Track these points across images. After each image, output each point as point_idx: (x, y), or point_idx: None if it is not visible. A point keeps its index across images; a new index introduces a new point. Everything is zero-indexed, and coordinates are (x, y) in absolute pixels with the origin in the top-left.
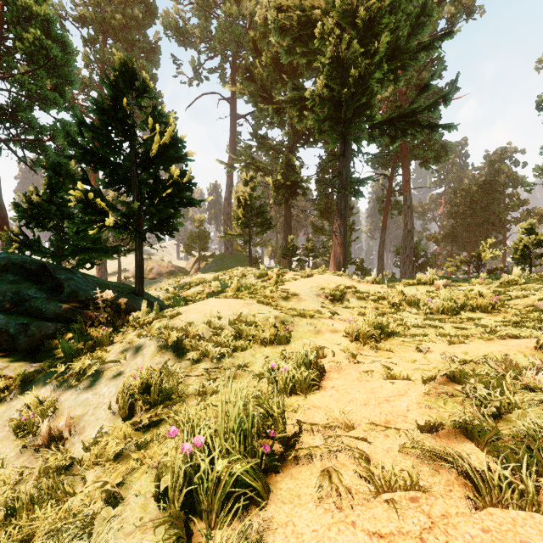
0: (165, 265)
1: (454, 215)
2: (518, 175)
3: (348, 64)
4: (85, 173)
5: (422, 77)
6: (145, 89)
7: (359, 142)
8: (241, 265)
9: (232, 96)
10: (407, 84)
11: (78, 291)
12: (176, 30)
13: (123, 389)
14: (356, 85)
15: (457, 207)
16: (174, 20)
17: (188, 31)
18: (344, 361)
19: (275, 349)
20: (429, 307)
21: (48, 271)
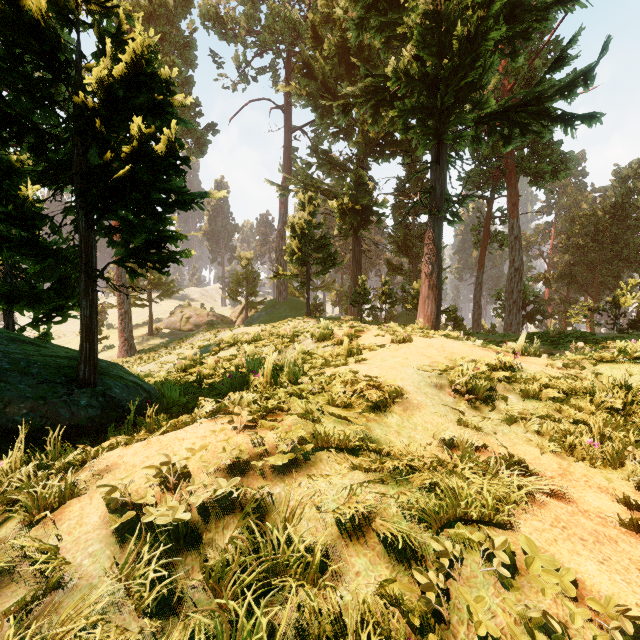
0: (204, 314)
1: (571, 248)
2: None
3: (449, 24)
4: None
5: (535, 67)
6: None
7: (460, 142)
8: (297, 313)
9: (286, 102)
10: (516, 75)
11: None
12: (216, 19)
13: None
14: (462, 52)
15: (575, 238)
16: (213, 7)
17: (231, 21)
18: None
19: None
20: None
21: None
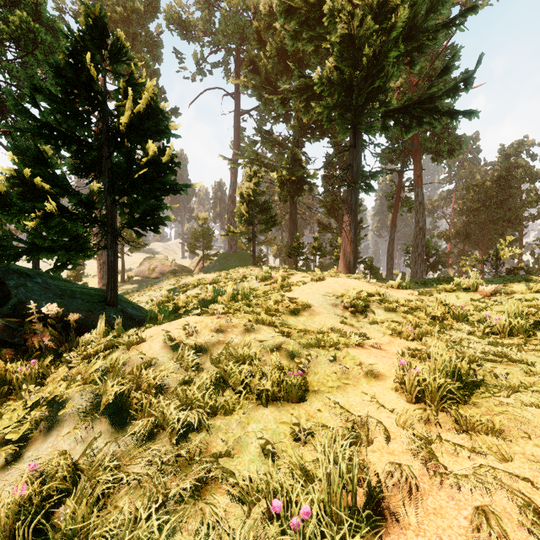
0: (168, 265)
1: (466, 211)
2: (536, 169)
3: (360, 44)
4: (39, 151)
5: (435, 67)
6: (120, 50)
7: (371, 131)
8: (245, 264)
9: (236, 91)
10: (419, 74)
11: (26, 302)
12: (178, 23)
13: None
14: (370, 66)
15: (470, 203)
16: (176, 13)
17: (191, 24)
18: (414, 462)
19: (280, 411)
20: (488, 325)
21: None
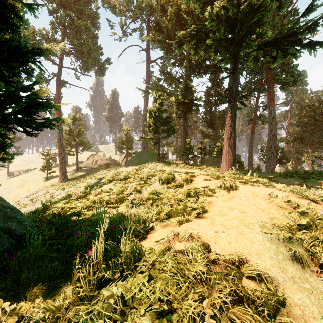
0: (105, 159)
1: (301, 123)
2: None
3: None
4: None
5: (283, 24)
6: None
7: (248, 59)
8: (153, 159)
9: (147, 47)
10: (273, 27)
11: None
12: (110, 2)
13: None
14: (253, 1)
15: (303, 118)
16: None
17: (118, 3)
18: None
19: None
20: None
21: None
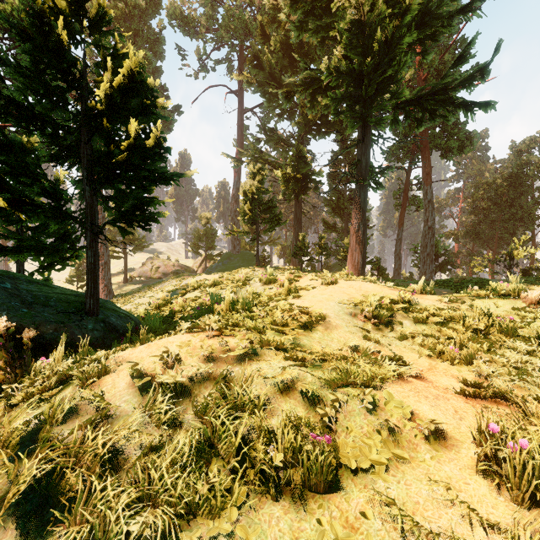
0: (171, 265)
1: (476, 210)
2: None
3: (371, 30)
4: (3, 133)
5: (445, 60)
6: (102, 18)
7: (381, 124)
8: (249, 264)
9: (239, 88)
10: (429, 67)
11: None
12: (180, 19)
13: None
14: (381, 53)
15: (479, 202)
16: (179, 9)
17: (194, 20)
18: None
19: (299, 511)
20: None
21: None
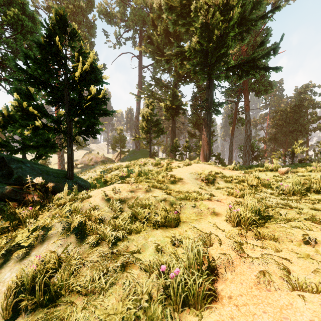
0: (99, 157)
1: (275, 126)
2: (316, 101)
3: (212, 28)
4: (29, 92)
5: (257, 41)
6: (74, 34)
7: (219, 78)
8: (145, 156)
9: (139, 54)
10: (247, 45)
11: (22, 176)
12: (105, 14)
13: (16, 281)
14: (218, 41)
15: (277, 121)
16: (104, 8)
17: (113, 15)
18: (233, 253)
19: (165, 232)
20: (281, 189)
21: (5, 161)
